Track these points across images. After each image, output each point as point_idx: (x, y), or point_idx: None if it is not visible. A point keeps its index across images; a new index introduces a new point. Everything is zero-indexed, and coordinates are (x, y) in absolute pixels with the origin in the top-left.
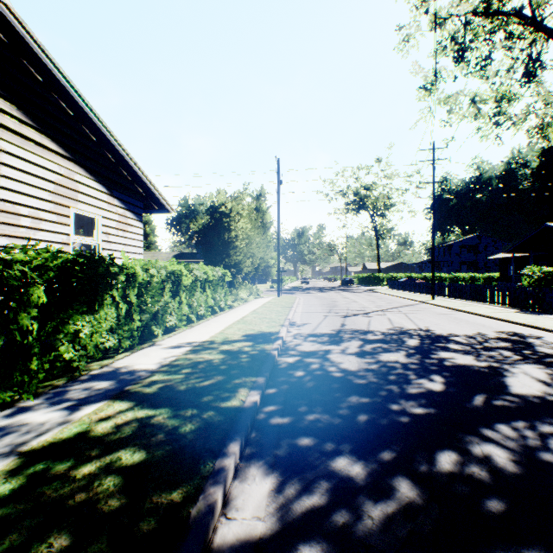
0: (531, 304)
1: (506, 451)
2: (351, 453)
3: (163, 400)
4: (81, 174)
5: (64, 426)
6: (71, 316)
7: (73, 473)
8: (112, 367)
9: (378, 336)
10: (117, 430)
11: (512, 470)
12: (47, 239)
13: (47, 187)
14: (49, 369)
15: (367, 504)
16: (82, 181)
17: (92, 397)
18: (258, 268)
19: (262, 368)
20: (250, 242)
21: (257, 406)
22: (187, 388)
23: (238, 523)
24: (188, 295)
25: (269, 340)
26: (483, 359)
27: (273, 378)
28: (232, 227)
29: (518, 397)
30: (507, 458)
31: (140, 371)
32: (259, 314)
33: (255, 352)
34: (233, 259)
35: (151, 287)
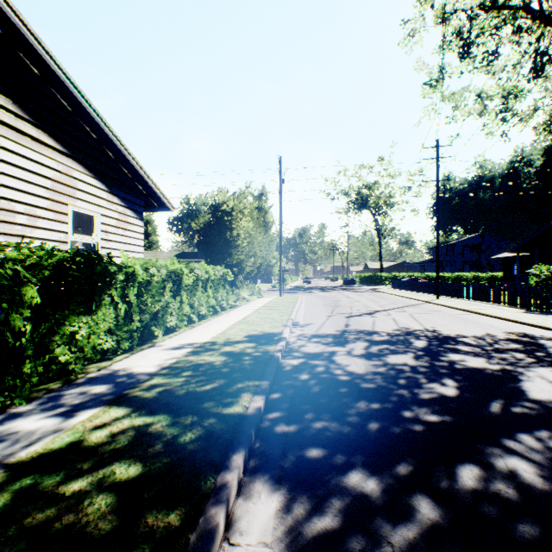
0: (539, 304)
1: (533, 465)
2: (363, 466)
3: (162, 406)
4: (80, 170)
5: (56, 435)
6: (67, 317)
7: (62, 490)
8: (110, 370)
9: (384, 337)
10: (112, 440)
11: (542, 487)
12: (44, 237)
13: (44, 183)
14: (44, 372)
15: (385, 527)
16: (81, 178)
17: (88, 403)
18: (260, 267)
19: (265, 371)
20: (252, 241)
21: (261, 413)
22: (188, 392)
23: (242, 550)
24: (189, 294)
25: (272, 341)
26: (495, 362)
27: (277, 381)
28: (233, 226)
29: (537, 403)
30: (535, 473)
31: (139, 374)
32: (261, 314)
33: (258, 354)
34: (235, 258)
35: (151, 286)
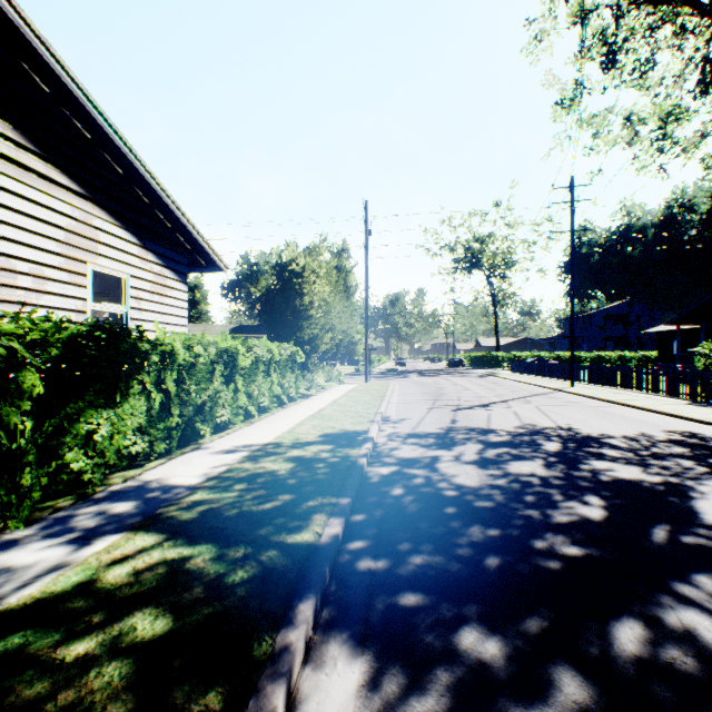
0: (708, 393)
1: None
2: (480, 621)
3: (206, 532)
4: (103, 218)
5: (60, 572)
6: (82, 411)
7: (61, 654)
8: (140, 481)
9: (504, 437)
10: (136, 580)
11: None
12: (54, 306)
13: (54, 234)
14: (51, 484)
15: None
16: (104, 228)
17: (107, 526)
18: (340, 345)
19: (345, 483)
20: (329, 310)
21: (339, 542)
22: (241, 513)
23: None
24: (247, 380)
25: (354, 442)
26: (655, 472)
27: (361, 497)
28: (305, 291)
29: None
30: None
31: (177, 487)
32: (341, 405)
33: (336, 460)
34: (307, 333)
35: (196, 370)
